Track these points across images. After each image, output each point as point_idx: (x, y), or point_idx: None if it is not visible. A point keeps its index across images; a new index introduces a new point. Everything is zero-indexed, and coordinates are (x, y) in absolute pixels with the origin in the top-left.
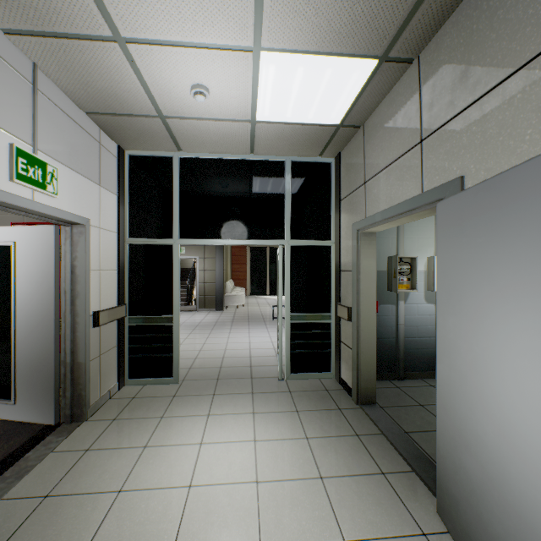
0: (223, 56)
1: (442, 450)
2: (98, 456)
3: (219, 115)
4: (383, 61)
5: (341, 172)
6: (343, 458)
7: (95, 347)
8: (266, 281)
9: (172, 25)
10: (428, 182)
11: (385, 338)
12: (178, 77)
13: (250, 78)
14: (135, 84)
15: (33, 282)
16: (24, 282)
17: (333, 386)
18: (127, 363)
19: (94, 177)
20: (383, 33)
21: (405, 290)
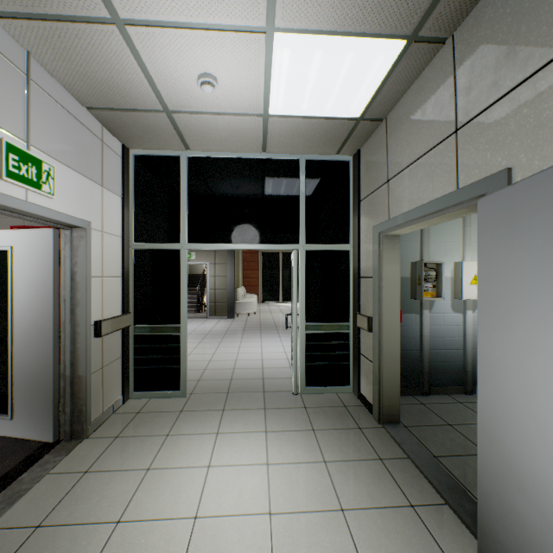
0: (232, 39)
1: (485, 487)
2: (97, 480)
3: (229, 108)
4: (412, 41)
5: (361, 171)
6: (366, 486)
7: (97, 359)
8: (279, 287)
9: (176, 3)
10: (464, 176)
11: (408, 350)
12: (184, 65)
13: (262, 64)
14: (137, 75)
15: (31, 290)
16: (21, 290)
17: (352, 402)
18: (132, 375)
19: (96, 178)
20: (414, 7)
21: (430, 298)
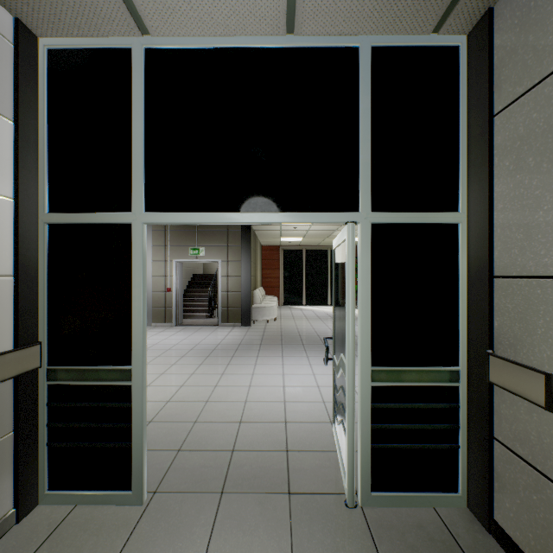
0: None
1: None
2: None
3: None
4: None
5: (497, 50)
6: None
7: None
8: (302, 288)
9: None
10: None
11: None
12: None
13: None
14: None
15: None
16: None
17: (480, 547)
18: (43, 460)
19: None
20: None
21: None
